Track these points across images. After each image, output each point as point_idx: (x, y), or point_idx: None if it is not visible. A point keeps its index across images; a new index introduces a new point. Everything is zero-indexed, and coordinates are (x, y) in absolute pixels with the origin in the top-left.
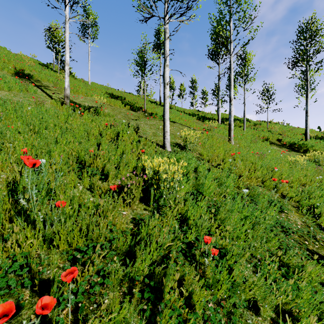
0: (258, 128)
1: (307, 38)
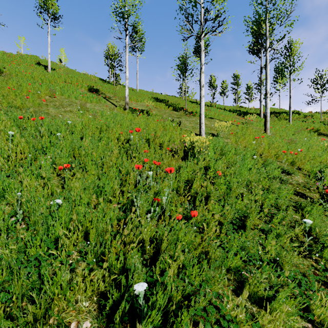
0: (309, 120)
1: None
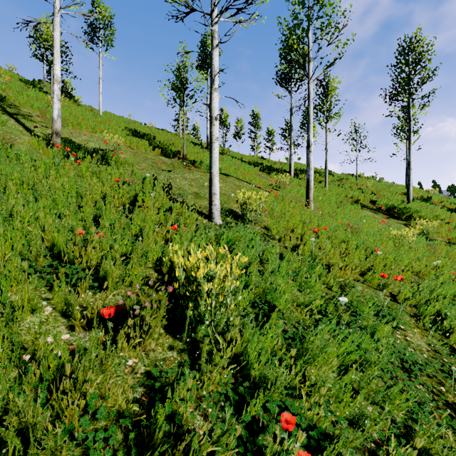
0: (345, 185)
1: (409, 62)
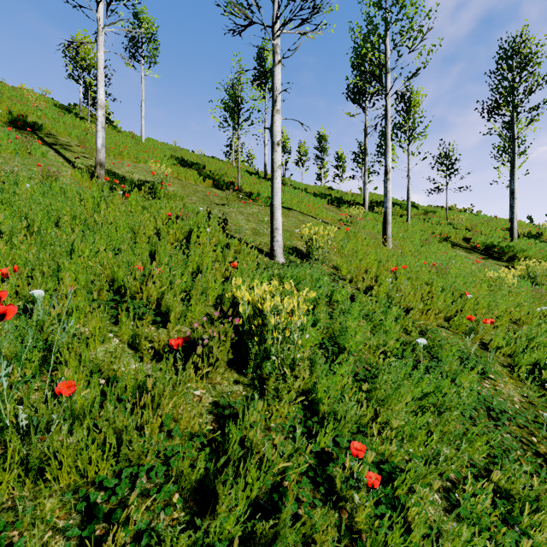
0: (432, 219)
1: (513, 67)
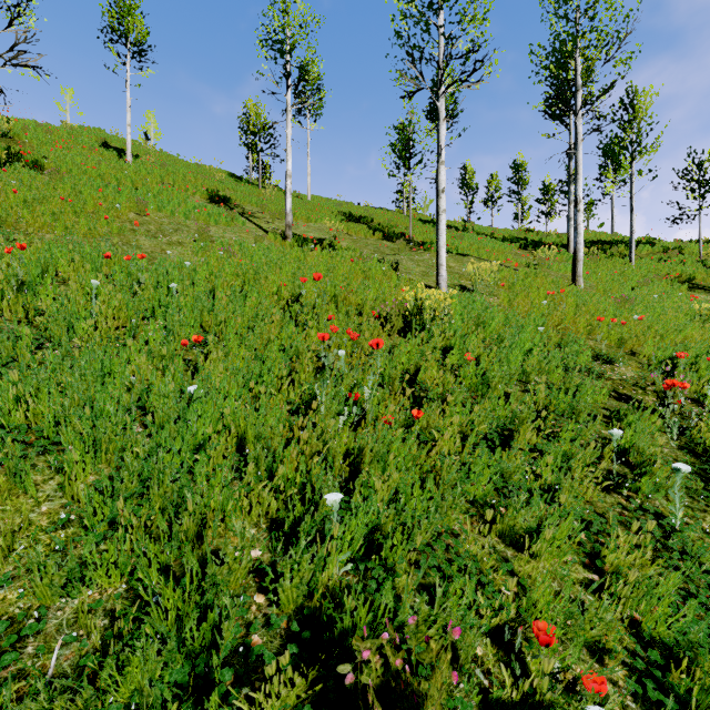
0: (673, 258)
1: None
